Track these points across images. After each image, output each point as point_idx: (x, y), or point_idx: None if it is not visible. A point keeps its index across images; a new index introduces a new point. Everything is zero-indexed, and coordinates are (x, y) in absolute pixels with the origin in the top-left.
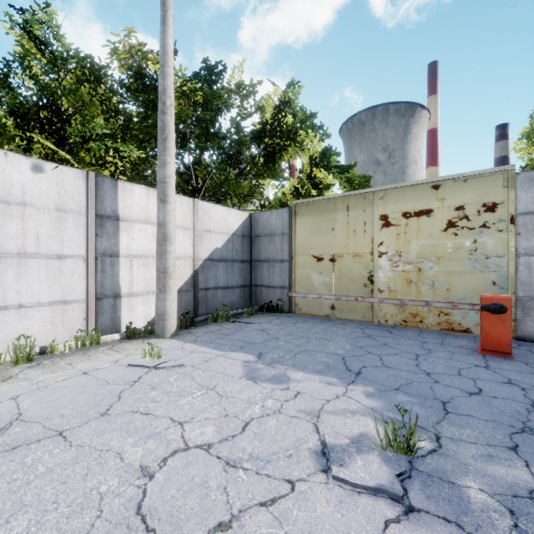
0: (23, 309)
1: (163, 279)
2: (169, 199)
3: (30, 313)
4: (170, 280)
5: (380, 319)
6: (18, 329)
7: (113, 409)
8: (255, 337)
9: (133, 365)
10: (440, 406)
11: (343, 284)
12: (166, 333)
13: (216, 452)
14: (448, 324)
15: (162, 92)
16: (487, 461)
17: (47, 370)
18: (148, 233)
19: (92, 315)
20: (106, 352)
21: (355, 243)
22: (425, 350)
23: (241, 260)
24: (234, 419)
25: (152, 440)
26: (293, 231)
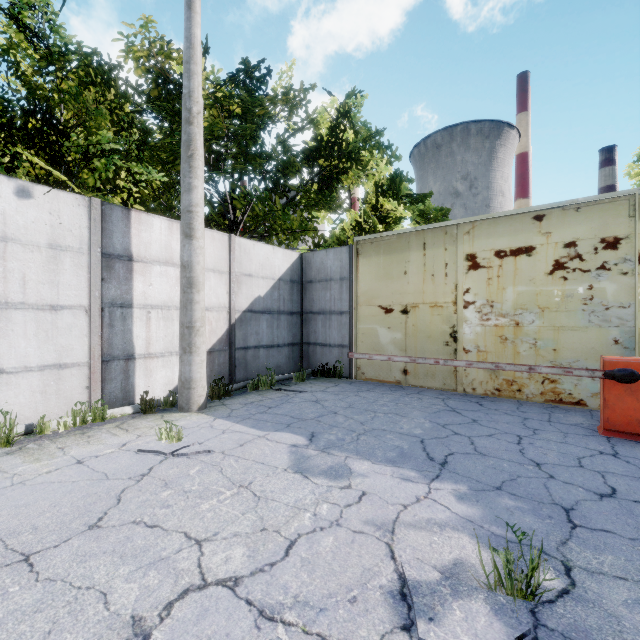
0: (4, 376)
1: (188, 336)
2: (196, 234)
3: (13, 380)
4: (197, 338)
5: (465, 386)
6: None
7: (107, 518)
8: (307, 411)
9: (145, 451)
10: (563, 516)
11: (418, 343)
12: (192, 405)
13: (245, 593)
14: (555, 394)
15: (187, 96)
16: None
17: (30, 458)
18: (171, 277)
19: (96, 383)
20: (112, 432)
21: (434, 290)
22: (529, 430)
23: (290, 312)
24: (273, 535)
25: (155, 570)
26: (354, 275)
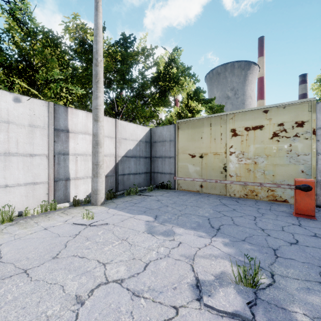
0: (8, 188)
1: (96, 168)
2: (100, 119)
3: (12, 190)
4: (100, 169)
5: (230, 193)
6: (5, 201)
7: (60, 254)
8: (153, 205)
9: (76, 224)
10: (272, 252)
11: (207, 172)
12: (98, 202)
13: (126, 285)
14: (273, 196)
15: (95, 52)
16: (307, 293)
17: (22, 227)
18: (87, 140)
19: (51, 191)
20: (60, 215)
21: (215, 146)
22: (260, 214)
23: (145, 157)
24: (138, 261)
25: (84, 276)
26: (176, 139)
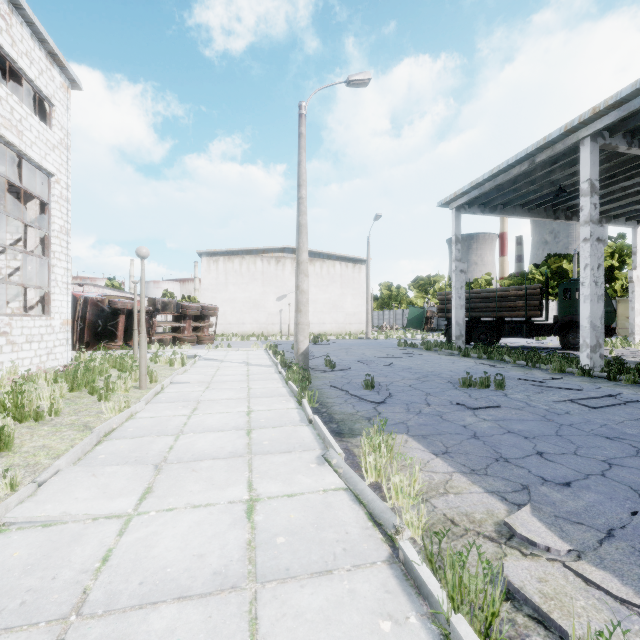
0: None
1: None
2: None
3: None
4: None
5: None
6: None
7: None
8: None
9: None
10: None
11: None
12: None
13: None
14: None
15: None
16: None
17: None
18: None
19: None
20: None
21: None
22: None
23: None
24: None
25: None
26: (617, 308)
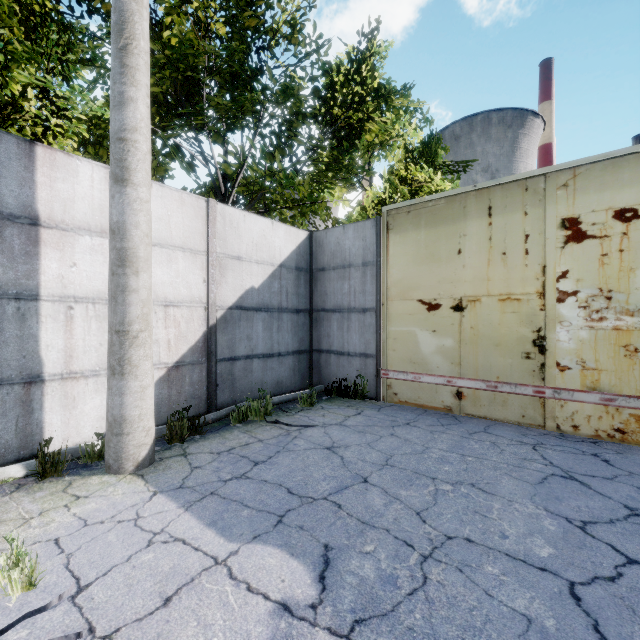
0: None
1: (117, 346)
2: (133, 177)
3: None
4: (134, 349)
5: (560, 422)
6: None
7: None
8: (316, 474)
9: None
10: None
11: (479, 353)
12: (124, 462)
13: None
14: None
15: None
16: None
17: None
18: None
19: None
20: None
21: (506, 275)
22: None
23: (295, 309)
24: None
25: None
26: (383, 259)
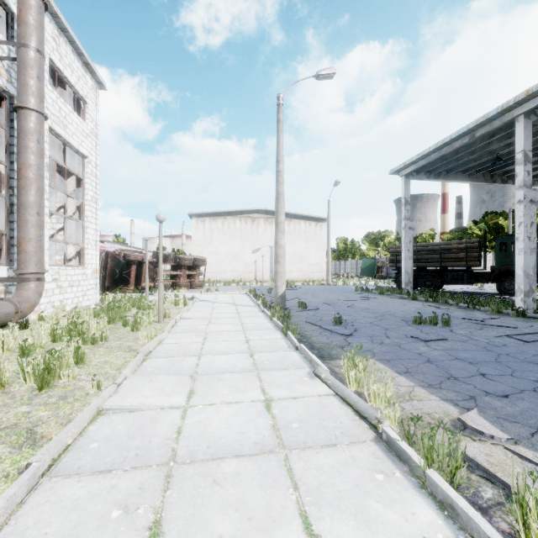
0: None
1: None
2: None
3: None
4: None
5: None
6: None
7: None
8: None
9: None
10: None
11: None
12: None
13: None
14: None
15: None
16: None
17: None
18: None
19: None
20: None
21: None
22: None
23: None
24: None
25: None
26: None
